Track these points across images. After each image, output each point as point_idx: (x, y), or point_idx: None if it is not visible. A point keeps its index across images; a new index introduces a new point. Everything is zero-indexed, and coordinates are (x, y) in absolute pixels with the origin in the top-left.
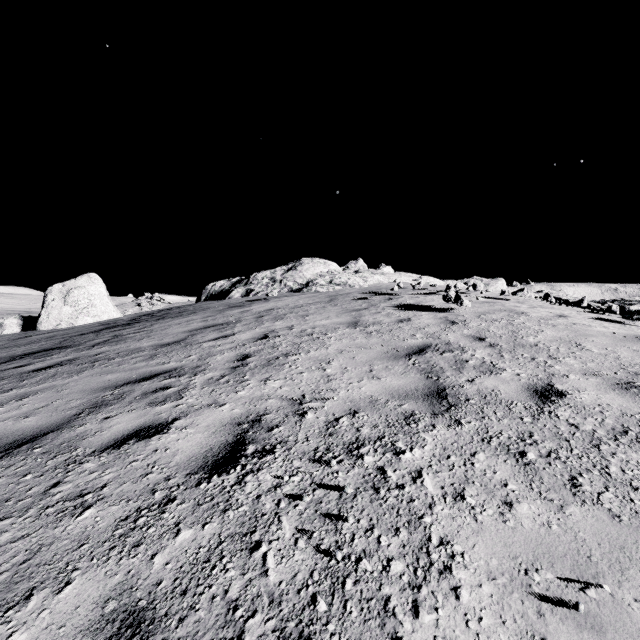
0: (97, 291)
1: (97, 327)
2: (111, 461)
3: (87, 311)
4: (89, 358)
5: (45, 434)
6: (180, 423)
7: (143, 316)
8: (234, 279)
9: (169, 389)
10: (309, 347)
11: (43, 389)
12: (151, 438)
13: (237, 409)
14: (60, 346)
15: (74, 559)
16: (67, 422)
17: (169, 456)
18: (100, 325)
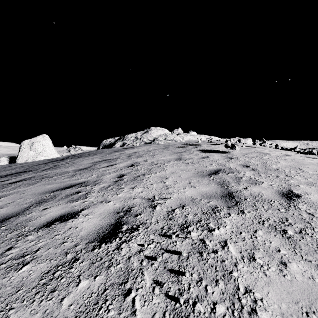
0: (47, 143)
1: (46, 161)
2: (43, 234)
3: (42, 153)
4: (40, 177)
5: (9, 218)
6: (85, 212)
7: (70, 156)
8: (116, 137)
9: (80, 193)
10: (156, 171)
11: (13, 193)
12: (68, 221)
13: (117, 204)
14: (26, 171)
15: (12, 301)
16: (22, 211)
17: (77, 231)
18: (48, 160)
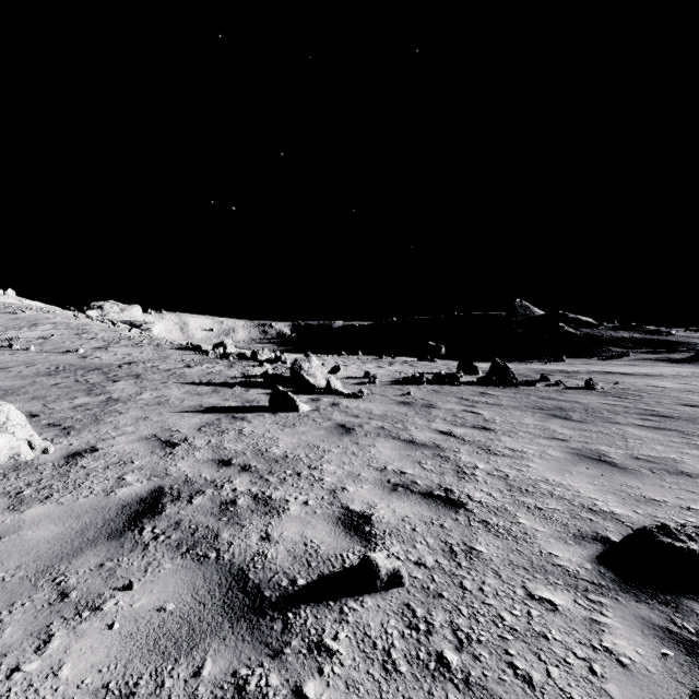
0: None
1: None
2: None
3: None
4: None
5: None
6: None
7: None
8: None
9: None
10: None
11: None
12: None
13: None
14: None
15: None
16: None
17: None
18: None
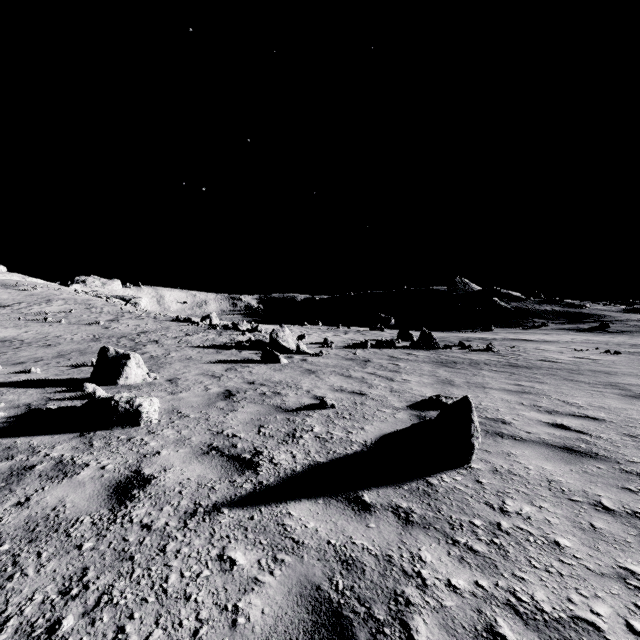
0: None
1: None
2: None
3: None
4: None
5: None
6: None
7: None
8: None
9: None
10: None
11: None
12: None
13: None
14: None
15: None
16: None
17: None
18: None
